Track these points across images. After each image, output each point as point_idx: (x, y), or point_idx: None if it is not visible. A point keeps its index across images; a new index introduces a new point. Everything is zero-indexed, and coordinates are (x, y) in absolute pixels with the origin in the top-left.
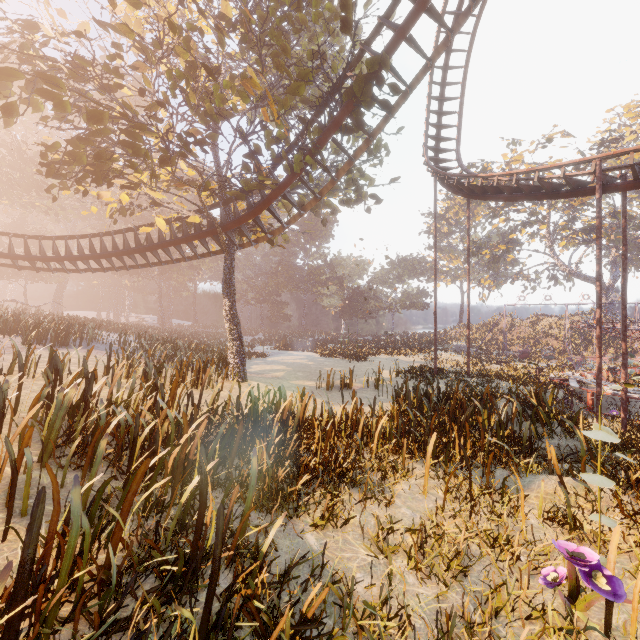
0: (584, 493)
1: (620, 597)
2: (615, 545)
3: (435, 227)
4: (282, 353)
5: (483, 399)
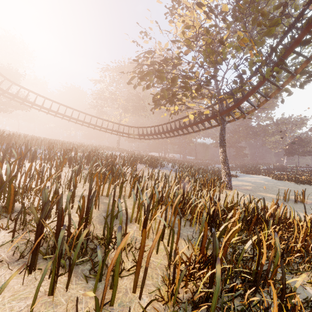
0: None
1: None
2: None
3: None
4: (246, 175)
5: None
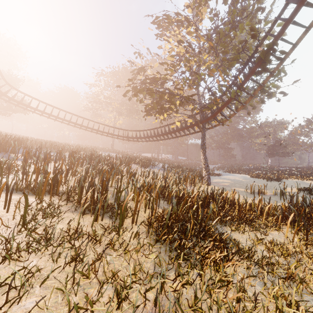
0: None
1: None
2: None
3: None
4: (229, 174)
5: None
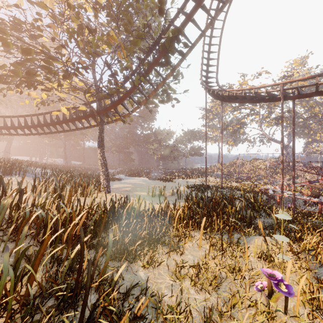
0: (275, 244)
1: (291, 294)
2: (289, 269)
3: (206, 115)
4: (129, 178)
5: (228, 200)
